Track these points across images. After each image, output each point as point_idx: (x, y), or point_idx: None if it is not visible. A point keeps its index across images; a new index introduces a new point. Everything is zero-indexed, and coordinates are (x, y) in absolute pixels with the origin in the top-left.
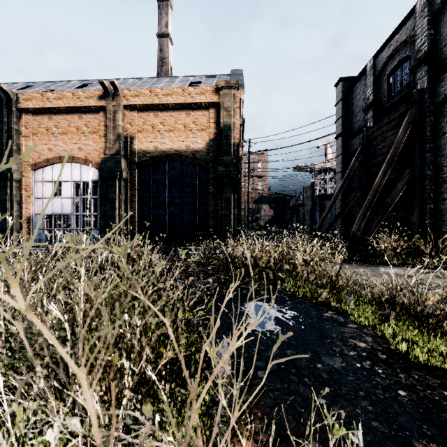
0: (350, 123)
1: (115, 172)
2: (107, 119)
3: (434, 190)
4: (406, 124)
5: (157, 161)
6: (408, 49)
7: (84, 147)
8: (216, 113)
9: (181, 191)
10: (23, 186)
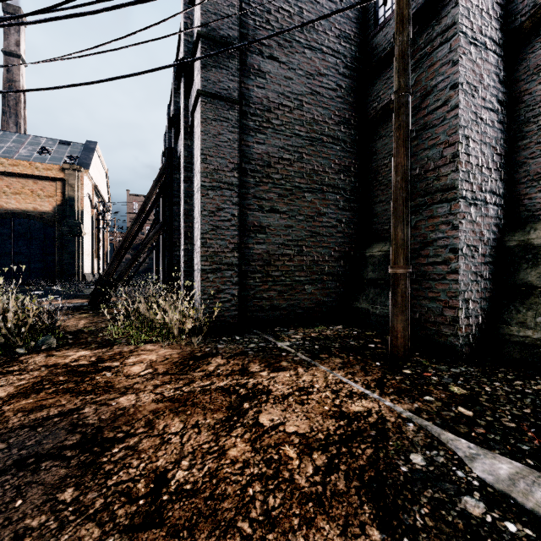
0: None
1: None
2: None
3: None
4: (151, 225)
5: (2, 218)
6: None
7: None
8: (63, 185)
9: (29, 244)
10: None
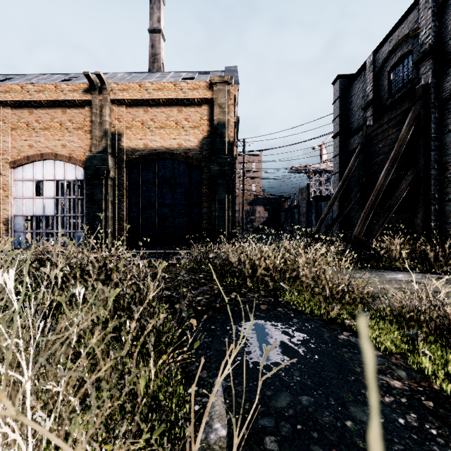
0: (349, 122)
1: (102, 171)
2: (93, 114)
3: (439, 190)
4: (410, 121)
5: (147, 160)
6: (410, 44)
7: (68, 144)
8: (209, 110)
9: (173, 192)
10: (0, 185)
